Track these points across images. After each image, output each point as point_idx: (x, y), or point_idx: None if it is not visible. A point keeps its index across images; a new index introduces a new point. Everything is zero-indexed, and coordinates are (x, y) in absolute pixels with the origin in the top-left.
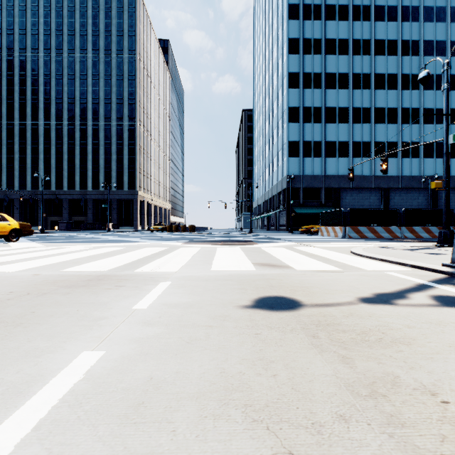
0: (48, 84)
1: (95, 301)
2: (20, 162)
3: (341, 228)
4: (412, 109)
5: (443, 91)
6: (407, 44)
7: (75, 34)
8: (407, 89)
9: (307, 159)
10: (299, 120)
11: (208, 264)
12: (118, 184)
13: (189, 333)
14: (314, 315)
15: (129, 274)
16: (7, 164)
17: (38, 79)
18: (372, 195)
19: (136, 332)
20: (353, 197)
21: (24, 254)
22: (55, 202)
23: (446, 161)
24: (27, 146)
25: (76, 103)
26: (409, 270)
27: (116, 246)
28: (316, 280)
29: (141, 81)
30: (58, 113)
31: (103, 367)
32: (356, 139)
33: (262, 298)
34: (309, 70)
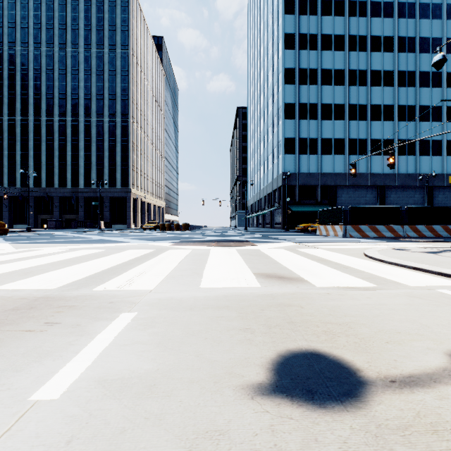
0: (38, 79)
1: None
2: (10, 158)
3: (341, 227)
4: (408, 107)
5: None
6: (403, 41)
7: (66, 28)
8: (403, 86)
9: (303, 156)
10: (295, 116)
11: (197, 276)
12: (110, 181)
13: None
14: (411, 426)
15: (83, 296)
16: None
17: (27, 73)
18: (369, 193)
19: None
20: (349, 195)
21: None
22: (46, 200)
23: None
24: (16, 142)
25: (67, 98)
26: None
27: (96, 247)
28: (352, 307)
29: (134, 77)
30: (49, 108)
31: None
32: (352, 136)
33: (285, 359)
34: (305, 65)
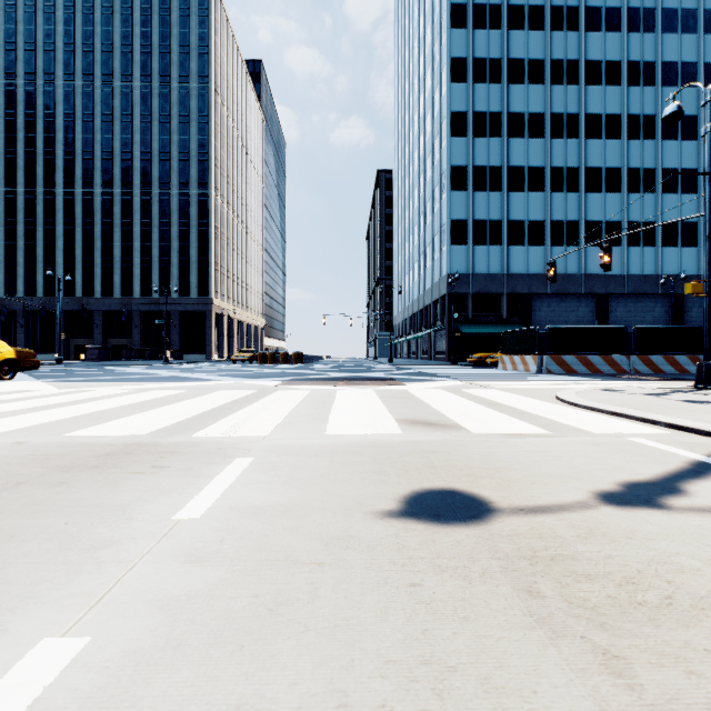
0: (71, 129)
1: (106, 500)
2: (27, 252)
3: (535, 358)
4: (644, 170)
5: (705, 135)
6: (637, 68)
7: (113, 51)
8: (637, 138)
9: (479, 248)
10: (467, 187)
11: (321, 422)
12: (181, 287)
13: (275, 584)
14: (521, 534)
15: (182, 442)
16: (5, 256)
17: (54, 121)
18: (582, 306)
19: (167, 580)
20: (552, 308)
21: (14, 402)
22: (82, 317)
23: (710, 249)
24: (37, 227)
25: (115, 159)
26: (665, 433)
27: (173, 388)
28: (509, 454)
29: (218, 125)
30: (87, 175)
31: (72, 691)
32: (556, 217)
33: (418, 495)
34: (483, 107)
